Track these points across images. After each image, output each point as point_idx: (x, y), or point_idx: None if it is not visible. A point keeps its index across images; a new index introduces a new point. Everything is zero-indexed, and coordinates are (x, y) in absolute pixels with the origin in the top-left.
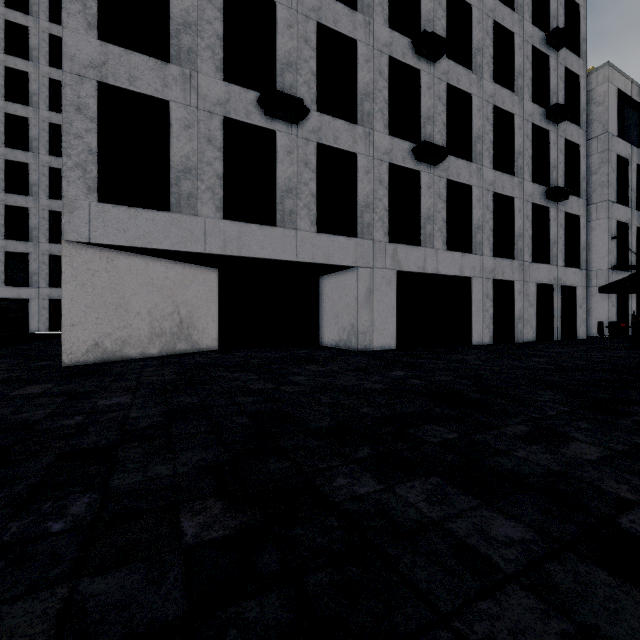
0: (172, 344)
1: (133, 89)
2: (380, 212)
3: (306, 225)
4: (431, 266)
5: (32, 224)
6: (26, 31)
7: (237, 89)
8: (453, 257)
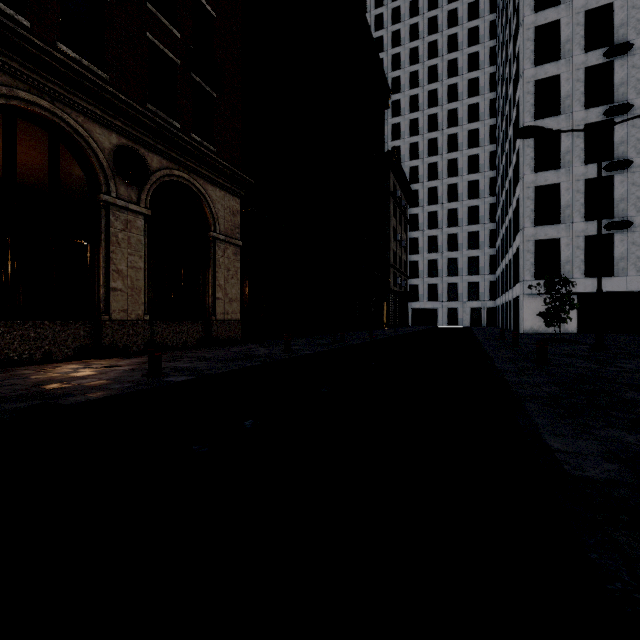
0: (556, 329)
1: (546, 238)
2: None
3: (633, 273)
4: None
5: (439, 268)
6: (436, 164)
7: (591, 222)
8: None
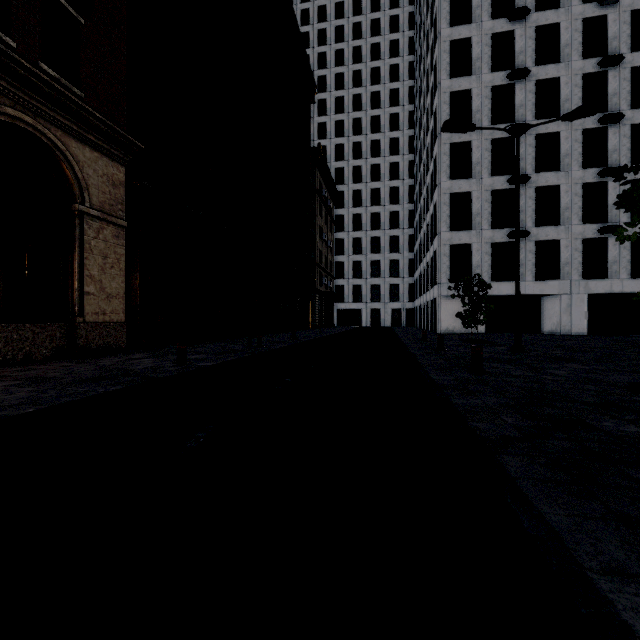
0: (468, 329)
1: (460, 243)
2: (575, 265)
3: (530, 278)
4: (616, 289)
5: (363, 269)
6: (360, 168)
7: (497, 230)
8: (637, 282)
